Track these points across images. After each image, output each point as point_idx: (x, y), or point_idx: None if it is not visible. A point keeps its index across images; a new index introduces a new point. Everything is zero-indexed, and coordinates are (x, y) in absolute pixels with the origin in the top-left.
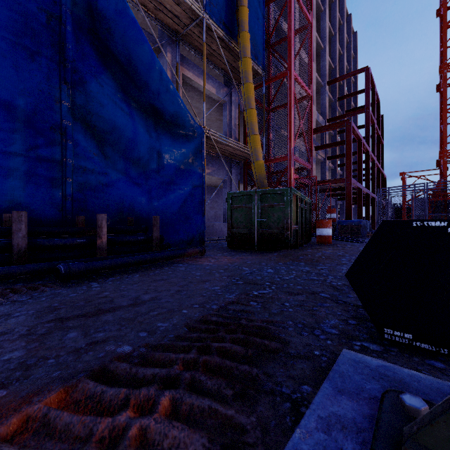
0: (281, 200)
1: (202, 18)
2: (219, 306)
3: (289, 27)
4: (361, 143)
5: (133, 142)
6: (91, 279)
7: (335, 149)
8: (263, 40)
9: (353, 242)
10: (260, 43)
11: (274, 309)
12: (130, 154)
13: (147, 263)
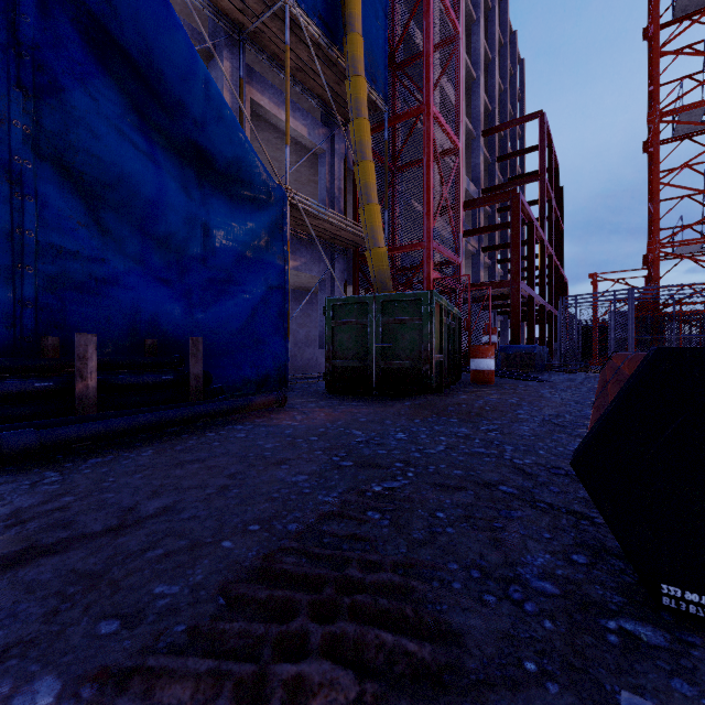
0: (416, 312)
1: (284, 4)
2: (304, 524)
3: (426, 34)
4: (534, 226)
5: (156, 205)
6: (49, 463)
7: (493, 236)
8: (385, 53)
9: (526, 380)
10: (380, 58)
11: (417, 530)
12: (151, 227)
13: (174, 425)
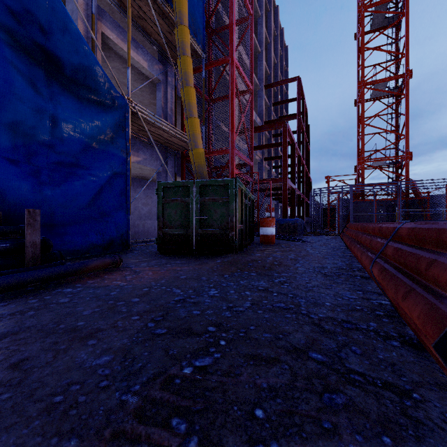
0: (225, 194)
1: None
2: None
3: (231, 9)
4: (295, 146)
5: (2, 94)
6: None
7: (270, 151)
8: (203, 18)
9: (294, 241)
10: (200, 20)
11: None
12: None
13: None
